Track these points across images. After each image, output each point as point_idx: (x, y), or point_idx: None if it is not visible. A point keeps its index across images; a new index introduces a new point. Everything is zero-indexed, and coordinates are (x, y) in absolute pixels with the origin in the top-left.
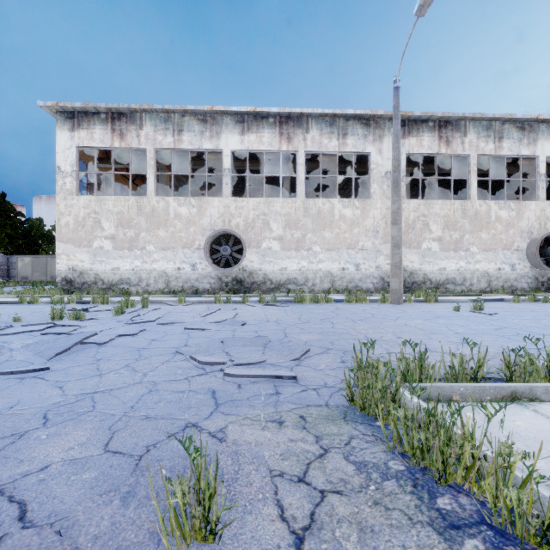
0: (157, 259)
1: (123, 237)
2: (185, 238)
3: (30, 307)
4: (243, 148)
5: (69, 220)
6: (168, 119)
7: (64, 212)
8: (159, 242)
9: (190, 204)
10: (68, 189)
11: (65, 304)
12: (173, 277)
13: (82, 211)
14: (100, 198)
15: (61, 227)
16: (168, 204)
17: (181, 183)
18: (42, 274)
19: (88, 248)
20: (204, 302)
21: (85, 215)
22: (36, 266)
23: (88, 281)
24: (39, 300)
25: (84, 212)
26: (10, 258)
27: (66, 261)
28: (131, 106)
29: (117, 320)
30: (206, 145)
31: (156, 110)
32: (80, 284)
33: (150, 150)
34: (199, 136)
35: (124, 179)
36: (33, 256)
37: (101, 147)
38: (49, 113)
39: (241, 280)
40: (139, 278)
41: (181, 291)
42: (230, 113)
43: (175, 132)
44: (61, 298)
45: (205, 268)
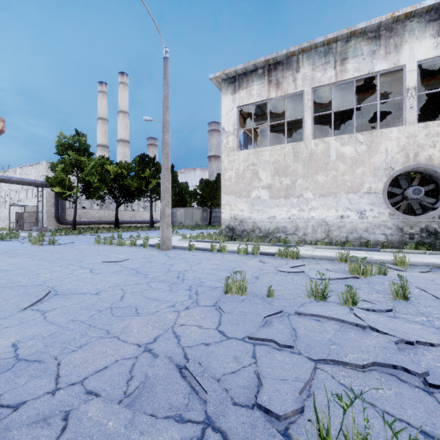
0: (315, 206)
1: (279, 186)
2: (349, 181)
3: (226, 257)
4: (439, 53)
5: (231, 174)
6: (327, 52)
7: (227, 168)
8: (317, 188)
9: (356, 142)
10: (230, 146)
11: (251, 255)
12: (334, 226)
13: (241, 165)
14: (258, 150)
15: (225, 181)
16: (328, 146)
17: (300, 135)
18: (190, 220)
19: (247, 198)
20: (436, 267)
21: (244, 168)
22: (187, 215)
23: (247, 229)
24: (226, 249)
25: (243, 165)
26: (172, 209)
27: (229, 211)
28: (289, 50)
29: (438, 318)
30: (379, 66)
31: (316, 45)
32: (240, 231)
33: (307, 91)
34: (369, 58)
35: (258, 137)
36: (185, 208)
37: (258, 101)
38: (215, 84)
39: (435, 231)
40: (295, 226)
41: (345, 243)
42: (418, 14)
43: (337, 63)
44: (246, 248)
45: (378, 216)
